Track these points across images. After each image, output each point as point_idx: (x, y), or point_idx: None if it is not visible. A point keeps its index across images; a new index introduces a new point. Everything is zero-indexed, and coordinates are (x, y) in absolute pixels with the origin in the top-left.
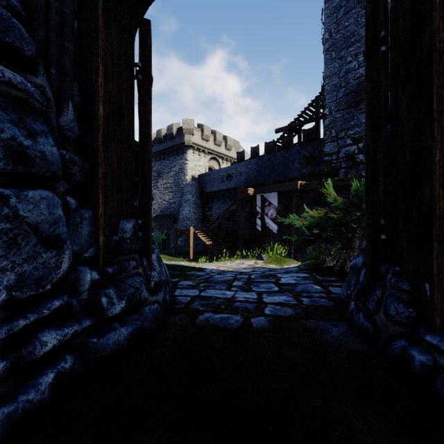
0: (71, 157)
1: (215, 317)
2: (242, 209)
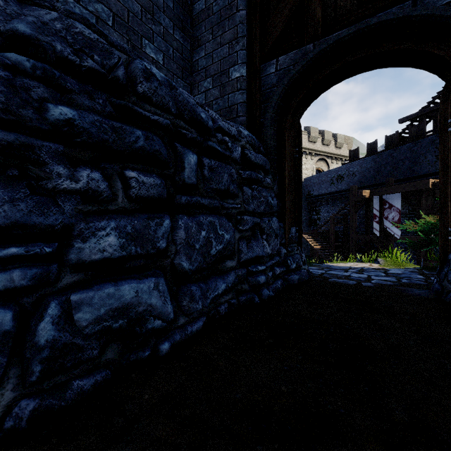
0: (277, 202)
1: (339, 280)
2: (355, 213)
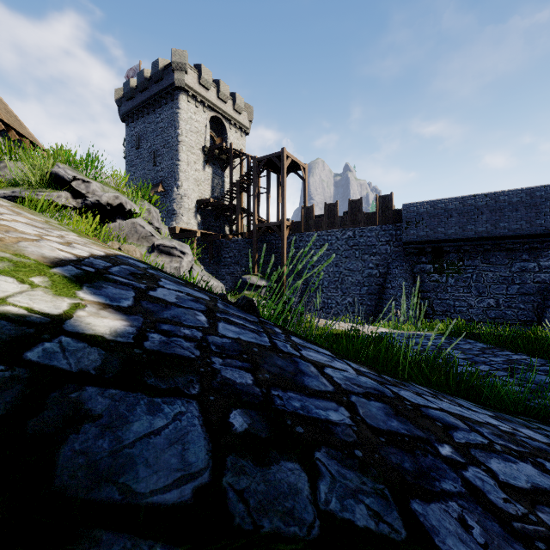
0: None
1: None
2: None
